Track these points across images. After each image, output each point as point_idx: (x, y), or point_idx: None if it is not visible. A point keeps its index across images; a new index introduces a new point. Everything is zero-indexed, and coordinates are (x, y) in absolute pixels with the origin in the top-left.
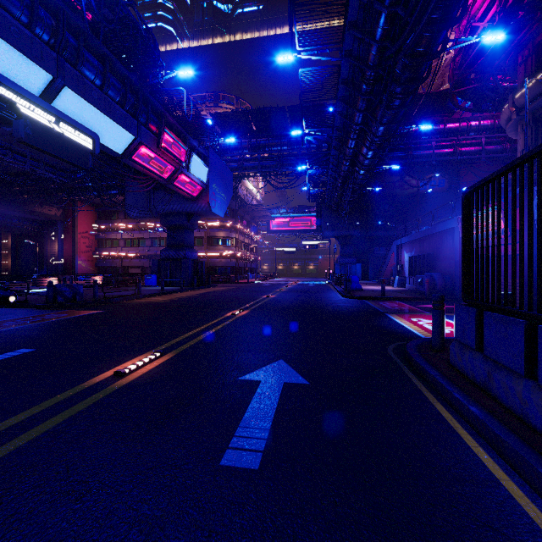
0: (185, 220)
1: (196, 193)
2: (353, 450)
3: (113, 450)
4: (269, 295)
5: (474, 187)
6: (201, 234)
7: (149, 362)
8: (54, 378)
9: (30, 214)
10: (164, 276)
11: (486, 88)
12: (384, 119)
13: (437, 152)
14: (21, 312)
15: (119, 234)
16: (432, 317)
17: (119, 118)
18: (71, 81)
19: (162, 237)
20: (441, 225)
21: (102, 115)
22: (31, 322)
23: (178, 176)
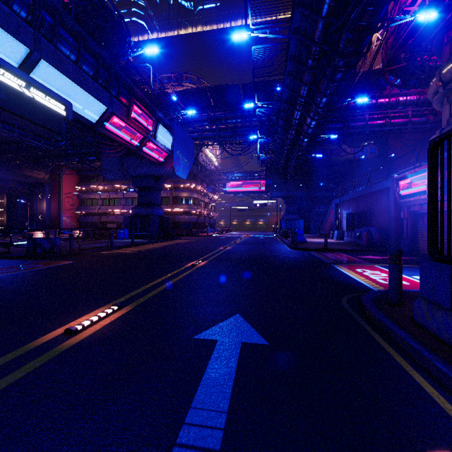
0: (152, 182)
1: (162, 158)
2: (333, 449)
3: (30, 448)
4: (225, 246)
5: (446, 135)
6: (167, 194)
7: (105, 317)
8: (2, 337)
9: (21, 177)
10: (135, 230)
11: (414, 67)
12: (327, 91)
13: (370, 124)
14: (2, 262)
15: (98, 194)
16: (389, 271)
17: (93, 90)
18: (47, 55)
19: (134, 197)
20: (377, 185)
21: (77, 87)
22: (7, 272)
23: (146, 143)
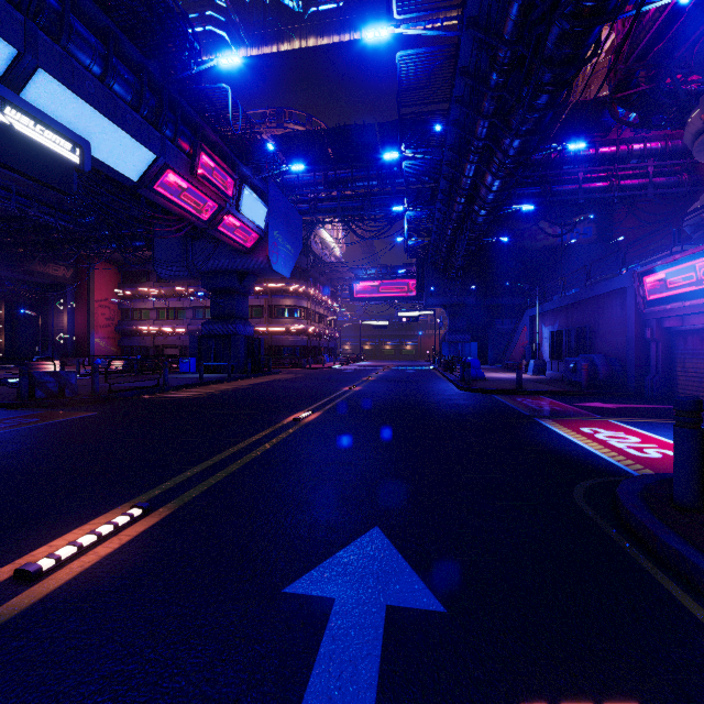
0: (235, 281)
1: (250, 243)
2: None
3: None
4: (353, 386)
5: None
6: (260, 302)
7: (111, 535)
8: None
9: (28, 275)
10: (207, 359)
11: (661, 92)
12: (522, 128)
13: (585, 187)
14: None
15: (151, 302)
16: (675, 442)
17: (131, 126)
18: (50, 61)
19: (207, 306)
20: (603, 285)
21: (104, 119)
22: None
23: (223, 218)
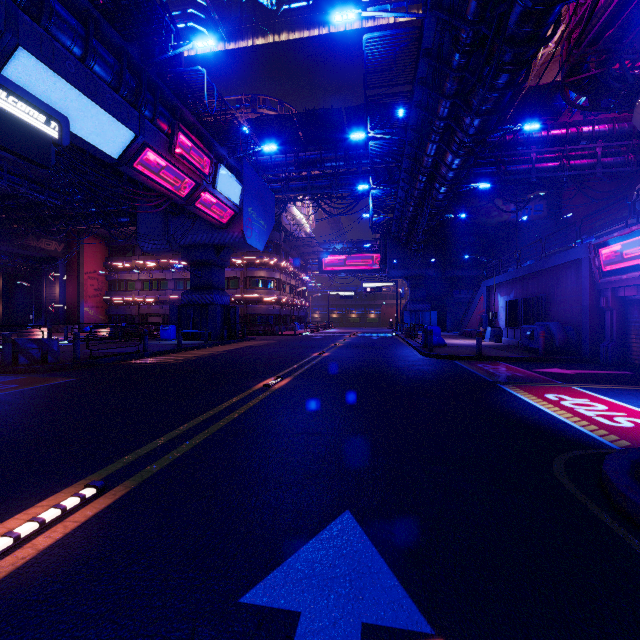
0: (212, 254)
1: (226, 219)
2: None
3: None
4: (321, 352)
5: None
6: (236, 273)
7: (57, 521)
8: None
9: (22, 249)
10: (186, 326)
11: (610, 76)
12: (482, 108)
13: (538, 167)
14: None
15: (136, 274)
16: None
17: (111, 106)
18: (30, 40)
19: (188, 278)
20: (558, 257)
21: (84, 98)
22: None
23: (200, 194)
